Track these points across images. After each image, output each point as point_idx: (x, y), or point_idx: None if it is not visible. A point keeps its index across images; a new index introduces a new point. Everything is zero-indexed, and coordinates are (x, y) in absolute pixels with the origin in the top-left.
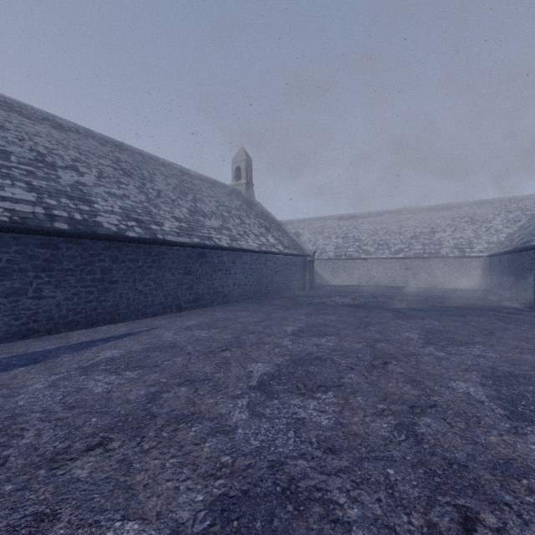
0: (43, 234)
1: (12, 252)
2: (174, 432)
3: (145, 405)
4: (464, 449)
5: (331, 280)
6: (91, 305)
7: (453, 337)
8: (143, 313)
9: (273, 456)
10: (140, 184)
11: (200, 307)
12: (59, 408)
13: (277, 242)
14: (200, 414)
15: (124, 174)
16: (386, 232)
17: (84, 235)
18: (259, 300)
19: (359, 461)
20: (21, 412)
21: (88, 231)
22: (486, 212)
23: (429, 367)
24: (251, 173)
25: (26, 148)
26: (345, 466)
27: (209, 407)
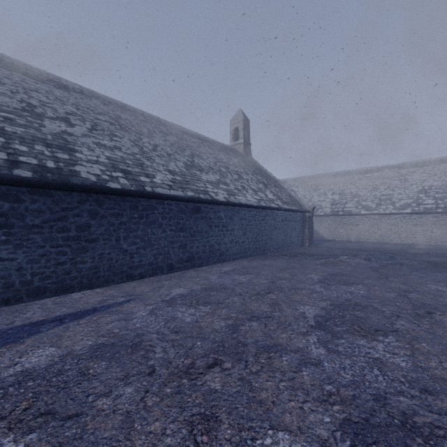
0: None
1: None
2: None
3: None
4: None
5: (327, 236)
6: (63, 268)
7: None
8: (128, 276)
9: None
10: (136, 138)
11: (194, 266)
12: None
13: (276, 197)
14: None
15: (120, 129)
16: (388, 187)
17: (53, 184)
18: (258, 258)
19: None
20: None
21: (57, 180)
22: None
23: None
24: (248, 133)
25: (16, 99)
26: None
27: None
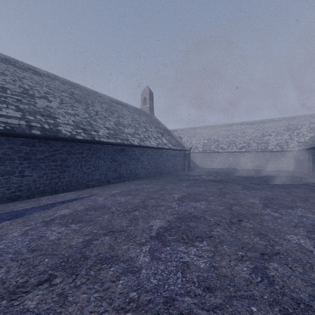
0: (24, 137)
1: (6, 148)
2: (98, 271)
3: (81, 250)
4: (306, 290)
5: (200, 165)
6: (54, 181)
7: (282, 202)
8: (86, 185)
9: (167, 293)
10: (86, 107)
11: (121, 181)
12: (25, 251)
13: (168, 142)
14: (117, 257)
15: (76, 101)
16: (234, 136)
17: (50, 138)
18: (157, 177)
19: (230, 298)
20: (0, 253)
21: (52, 135)
22: (297, 123)
23: (269, 224)
24: (152, 101)
25: (17, 86)
26: (219, 303)
27: (123, 252)
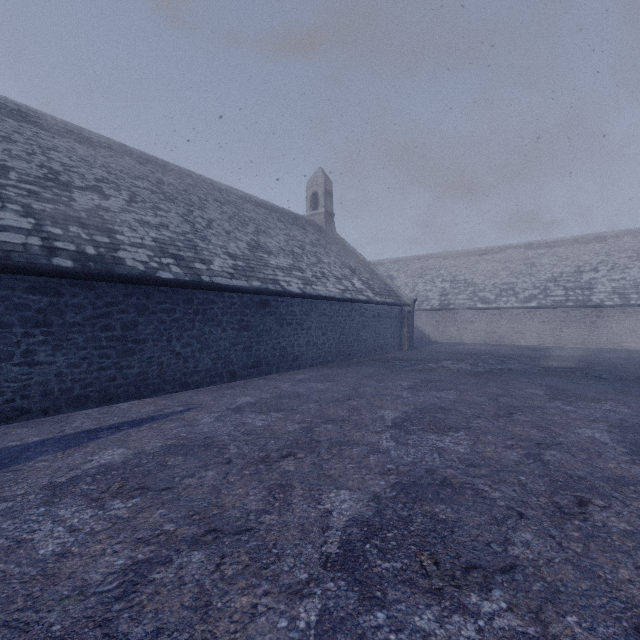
0: (35, 274)
1: None
2: None
3: (108, 607)
4: None
5: (435, 337)
6: (107, 373)
7: None
8: (182, 384)
9: None
10: (186, 211)
11: (261, 374)
12: None
13: (366, 286)
14: None
15: (165, 198)
16: (511, 274)
17: (96, 275)
18: (342, 364)
19: None
20: None
21: (101, 270)
22: None
23: None
24: (331, 200)
25: (34, 163)
26: None
27: (235, 626)
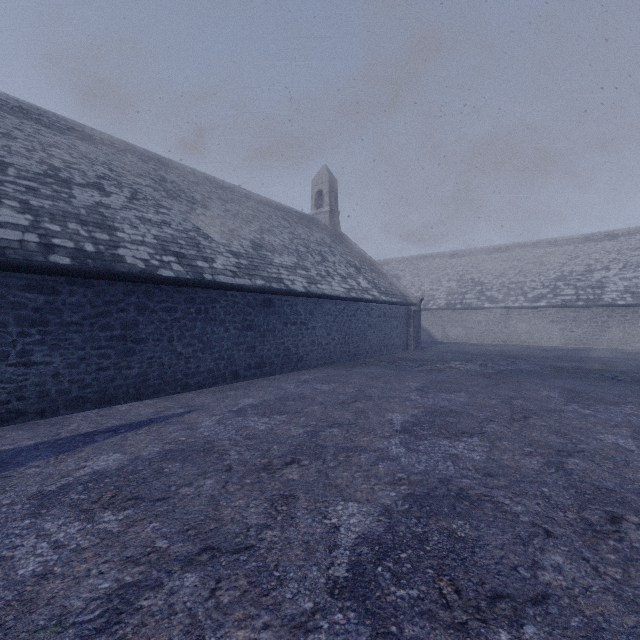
0: (31, 271)
1: None
2: None
3: None
4: None
5: (442, 337)
6: (106, 374)
7: None
8: (183, 385)
9: None
10: (188, 209)
11: (265, 375)
12: None
13: (371, 285)
14: None
15: (167, 196)
16: (519, 272)
17: (95, 273)
18: (347, 365)
19: None
20: None
21: (100, 267)
22: None
23: None
24: (336, 198)
25: (34, 160)
26: None
27: None
